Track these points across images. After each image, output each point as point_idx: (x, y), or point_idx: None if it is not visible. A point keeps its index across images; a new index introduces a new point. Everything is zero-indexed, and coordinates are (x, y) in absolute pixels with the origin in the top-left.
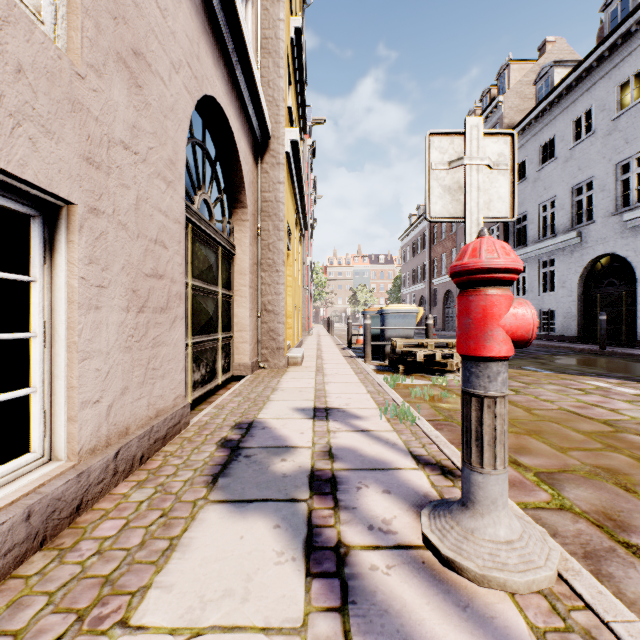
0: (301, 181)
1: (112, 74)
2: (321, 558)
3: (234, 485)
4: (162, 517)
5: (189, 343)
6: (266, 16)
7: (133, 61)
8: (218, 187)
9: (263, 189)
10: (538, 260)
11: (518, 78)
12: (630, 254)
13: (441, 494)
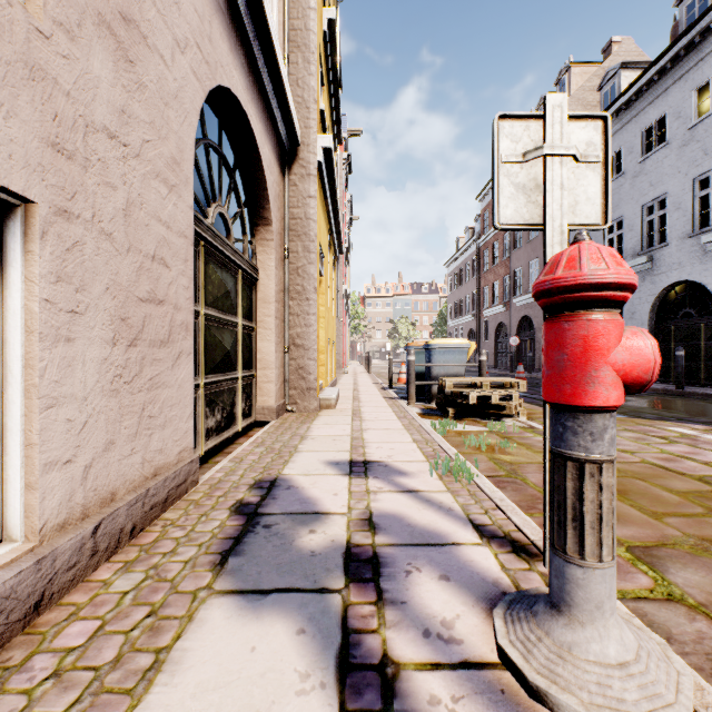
0: (335, 197)
1: (91, 39)
2: (361, 684)
3: (248, 568)
4: (149, 616)
5: (201, 383)
6: (294, 4)
7: (121, 28)
8: (237, 200)
9: (291, 204)
10: None
11: (580, 83)
12: (710, 281)
13: (515, 581)
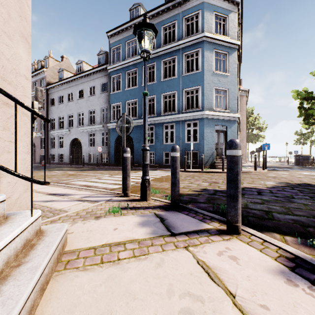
0: None
1: None
2: None
3: None
4: None
5: None
6: None
7: None
8: None
9: None
10: (59, 136)
11: (53, 65)
12: (81, 139)
13: None
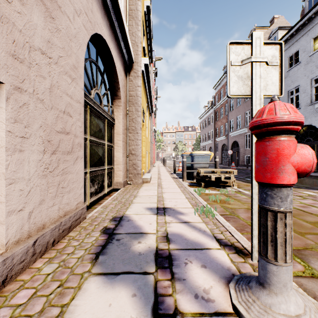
0: (150, 86)
1: (32, 5)
2: None
3: (108, 261)
4: (59, 287)
5: (88, 171)
6: None
7: (48, 1)
8: (105, 87)
9: (130, 89)
10: None
11: None
12: None
13: (238, 268)
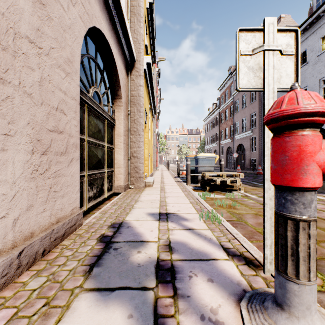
0: (152, 86)
1: None
2: None
3: (103, 274)
4: (45, 306)
5: (85, 174)
6: None
7: None
8: (105, 86)
9: (131, 89)
10: None
11: None
12: None
13: (249, 282)
